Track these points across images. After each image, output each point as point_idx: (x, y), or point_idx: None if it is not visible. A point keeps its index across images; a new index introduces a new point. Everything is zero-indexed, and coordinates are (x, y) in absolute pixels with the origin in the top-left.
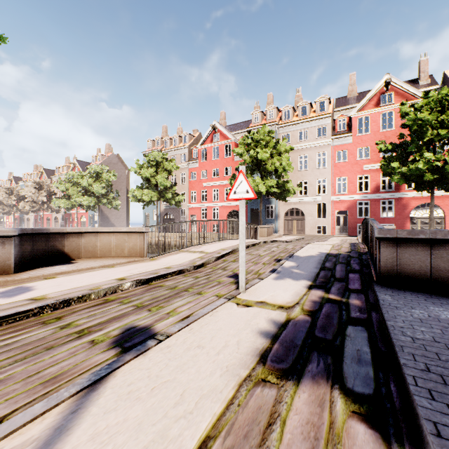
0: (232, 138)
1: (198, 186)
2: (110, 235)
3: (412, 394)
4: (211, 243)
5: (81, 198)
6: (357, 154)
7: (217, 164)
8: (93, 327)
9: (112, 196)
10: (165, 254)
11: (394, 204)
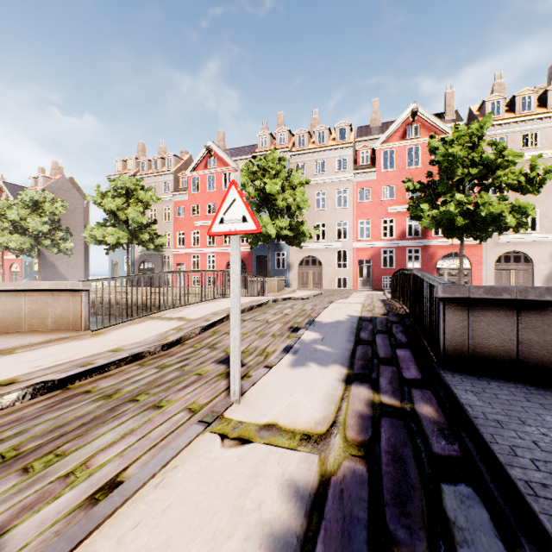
0: (233, 165)
1: (187, 226)
2: (19, 295)
3: None
4: (199, 304)
5: (7, 237)
6: (382, 194)
7: (213, 197)
8: None
9: (61, 236)
10: (122, 323)
11: (421, 253)
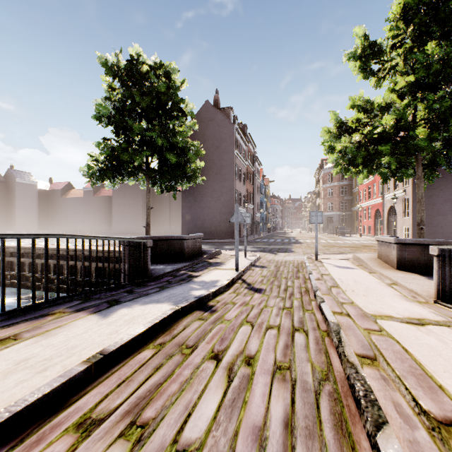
0: None
1: None
2: None
3: (200, 260)
4: None
5: None
6: None
7: None
8: (278, 267)
9: None
10: None
11: None
